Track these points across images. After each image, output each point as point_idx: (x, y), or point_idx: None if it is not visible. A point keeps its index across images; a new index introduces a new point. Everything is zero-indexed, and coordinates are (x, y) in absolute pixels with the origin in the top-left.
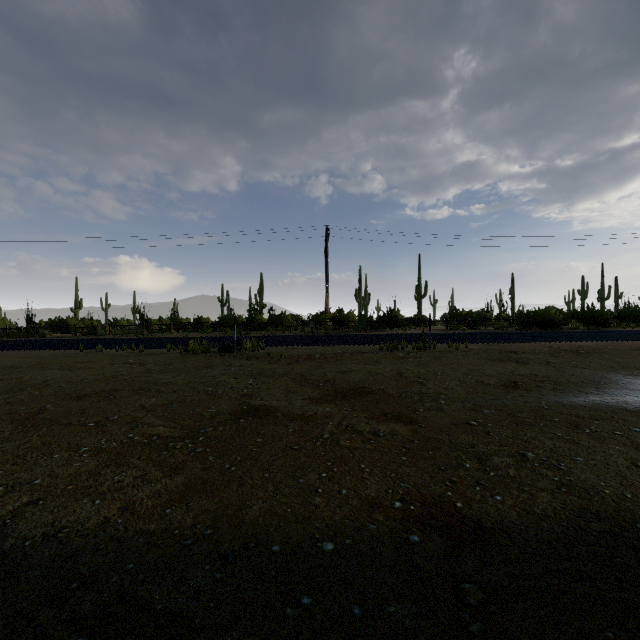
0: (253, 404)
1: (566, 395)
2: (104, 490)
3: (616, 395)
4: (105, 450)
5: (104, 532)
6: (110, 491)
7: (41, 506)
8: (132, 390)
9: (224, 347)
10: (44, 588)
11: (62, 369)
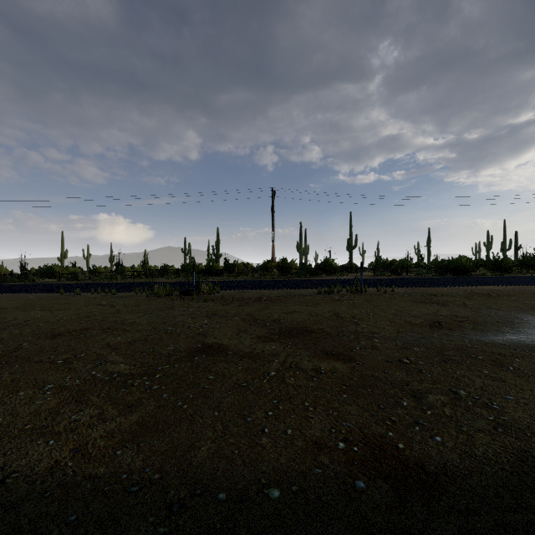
0: (207, 342)
1: (485, 334)
2: (60, 430)
3: (530, 334)
4: (68, 387)
5: (52, 477)
6: (65, 431)
7: None
8: (101, 329)
9: (184, 291)
10: None
11: (43, 310)
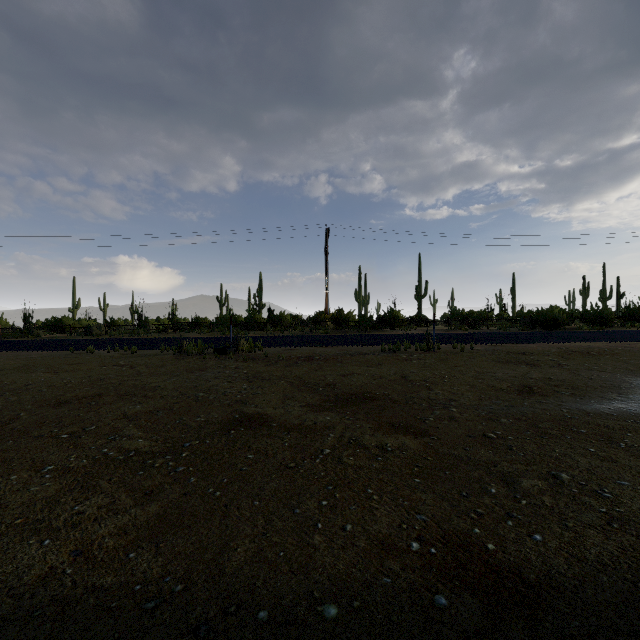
0: (246, 412)
1: (588, 401)
2: (59, 525)
3: None
4: (72, 469)
5: (45, 589)
6: (66, 527)
7: None
8: (117, 395)
9: (220, 348)
10: None
11: (47, 372)
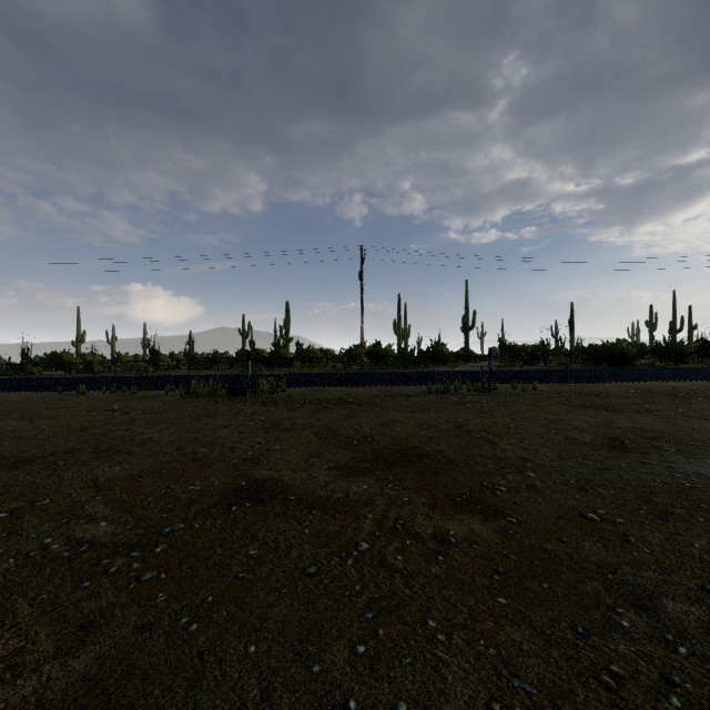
0: (256, 477)
1: (703, 462)
2: None
3: None
4: None
5: None
6: None
7: None
8: (95, 451)
9: (235, 389)
10: None
11: (21, 418)
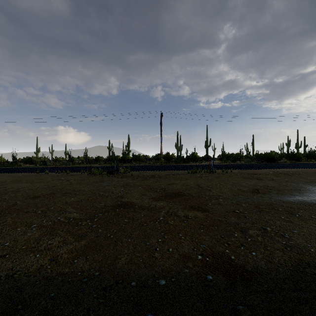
0: (123, 201)
1: (284, 196)
2: (42, 249)
3: (309, 196)
4: (45, 226)
5: (39, 274)
6: (45, 249)
7: (7, 258)
8: (62, 193)
9: (109, 171)
10: (2, 308)
11: (27, 183)
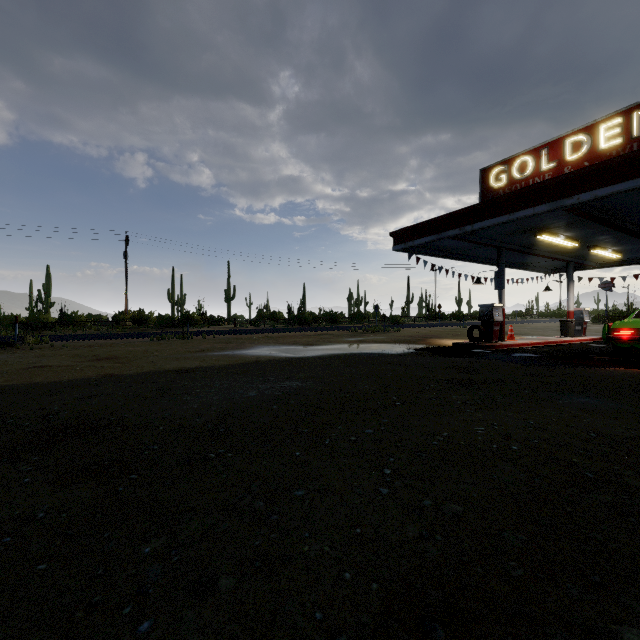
0: (37, 365)
1: (217, 352)
2: None
3: (238, 351)
4: None
5: None
6: None
7: None
8: None
9: (5, 342)
10: None
11: None
